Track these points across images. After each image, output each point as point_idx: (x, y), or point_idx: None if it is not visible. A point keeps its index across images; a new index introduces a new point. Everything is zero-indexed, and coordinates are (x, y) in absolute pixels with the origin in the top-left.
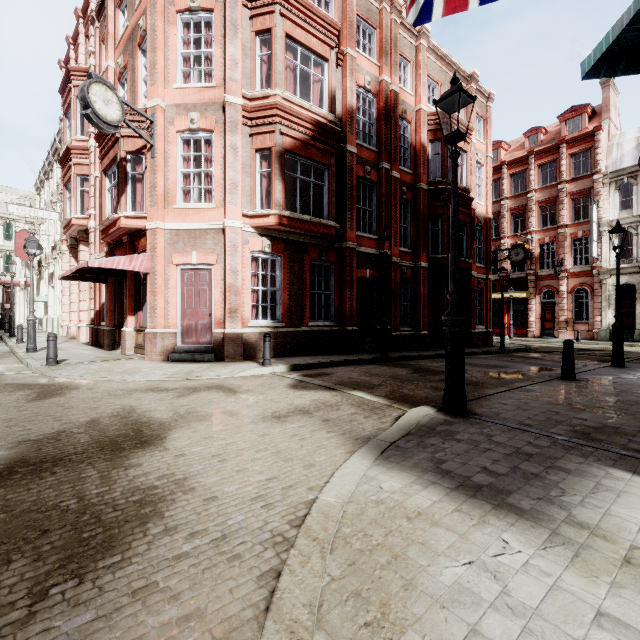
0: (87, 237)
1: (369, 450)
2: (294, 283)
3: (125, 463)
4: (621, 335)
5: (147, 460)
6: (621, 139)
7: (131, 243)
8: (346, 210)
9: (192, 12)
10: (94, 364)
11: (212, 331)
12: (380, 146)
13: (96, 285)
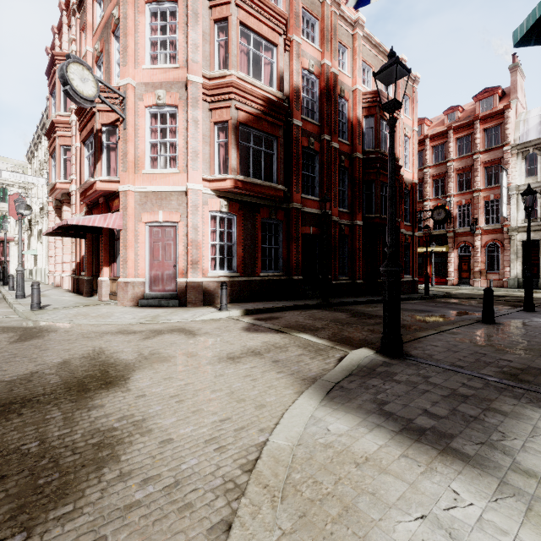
0: (69, 199)
1: (315, 391)
2: (248, 238)
3: (89, 404)
4: (531, 284)
5: (110, 401)
6: (527, 116)
7: (106, 204)
8: (293, 175)
9: (159, 3)
10: (73, 309)
11: (176, 280)
12: (322, 120)
13: (77, 240)
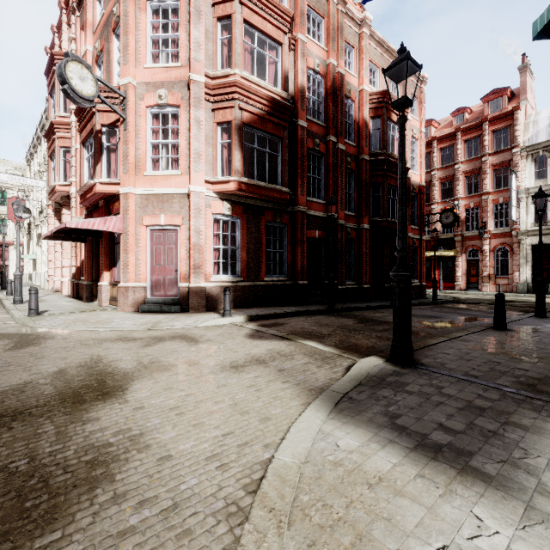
0: (69, 202)
1: (323, 402)
2: (252, 242)
3: (84, 417)
4: (543, 289)
5: (106, 413)
6: (536, 117)
7: (106, 207)
8: (298, 178)
9: None
10: (72, 315)
11: (178, 285)
12: (328, 121)
13: (77, 244)
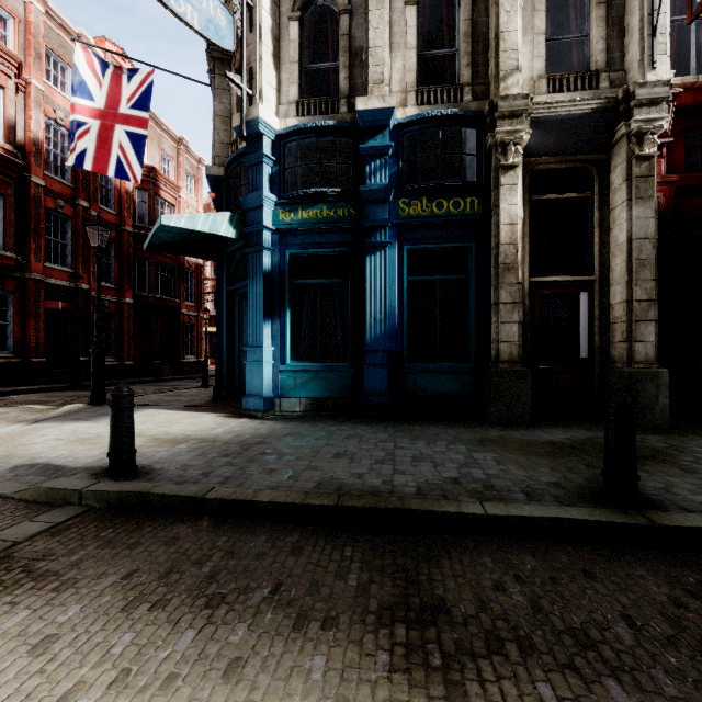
0: None
1: (26, 423)
2: None
3: None
4: None
5: None
6: None
7: None
8: (31, 241)
9: None
10: None
11: None
12: (77, 183)
13: None
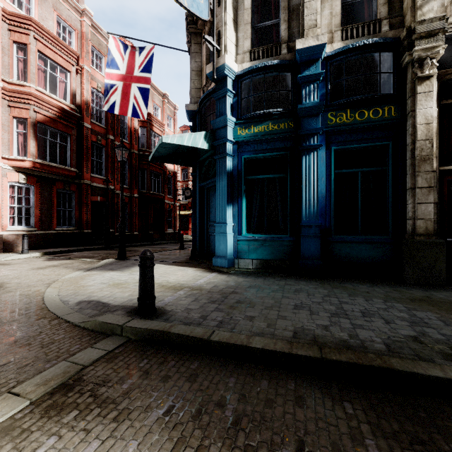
0: None
1: (83, 270)
2: (45, 203)
3: None
4: None
5: None
6: None
7: None
8: (84, 161)
9: None
10: None
11: None
12: (108, 125)
13: None
